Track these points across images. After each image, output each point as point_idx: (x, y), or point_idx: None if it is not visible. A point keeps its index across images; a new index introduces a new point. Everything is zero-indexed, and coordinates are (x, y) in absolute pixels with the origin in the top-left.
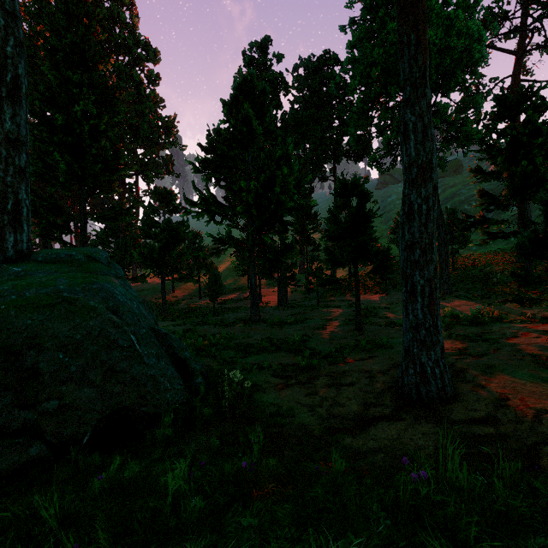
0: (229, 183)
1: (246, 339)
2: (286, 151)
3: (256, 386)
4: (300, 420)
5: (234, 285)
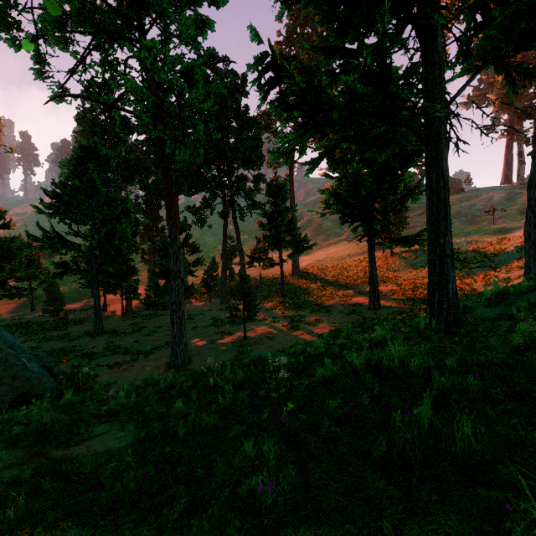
0: (74, 221)
1: (91, 349)
2: (126, 206)
3: (98, 375)
4: (120, 384)
5: (75, 293)
